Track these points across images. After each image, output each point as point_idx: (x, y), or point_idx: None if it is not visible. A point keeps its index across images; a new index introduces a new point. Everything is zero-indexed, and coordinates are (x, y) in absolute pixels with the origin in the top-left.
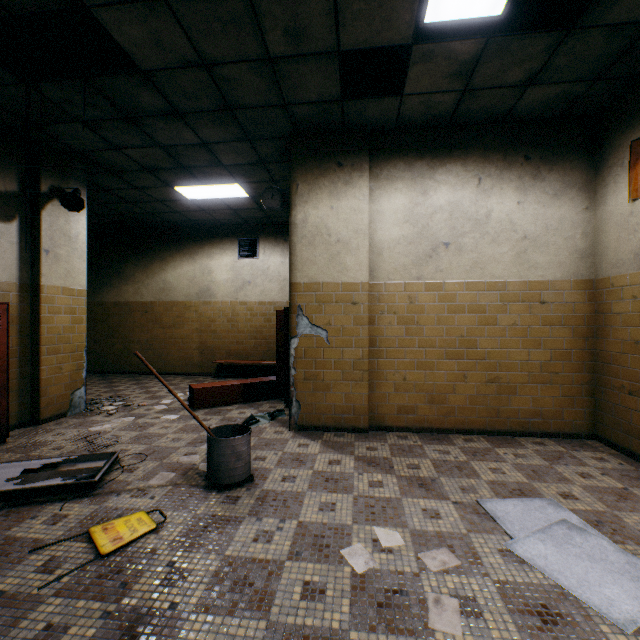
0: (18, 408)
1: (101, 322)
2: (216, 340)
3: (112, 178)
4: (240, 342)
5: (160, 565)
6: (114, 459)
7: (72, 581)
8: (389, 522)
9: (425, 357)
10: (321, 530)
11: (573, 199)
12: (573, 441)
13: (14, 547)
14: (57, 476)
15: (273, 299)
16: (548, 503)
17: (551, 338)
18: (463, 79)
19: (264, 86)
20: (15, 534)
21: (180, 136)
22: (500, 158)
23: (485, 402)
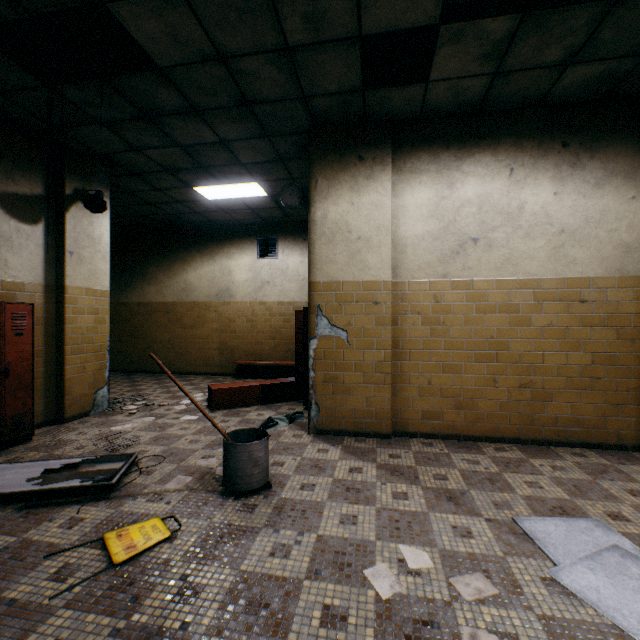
0: (44, 407)
1: (125, 322)
2: (235, 340)
3: (134, 180)
4: (259, 342)
5: (173, 578)
6: (132, 461)
7: (83, 592)
8: (416, 540)
9: (452, 360)
10: (342, 546)
11: (617, 188)
12: (618, 453)
13: (30, 551)
14: (76, 477)
15: (292, 299)
16: (595, 524)
17: (592, 340)
18: (495, 61)
19: (282, 78)
20: (32, 537)
21: (198, 135)
22: (534, 146)
23: (518, 408)
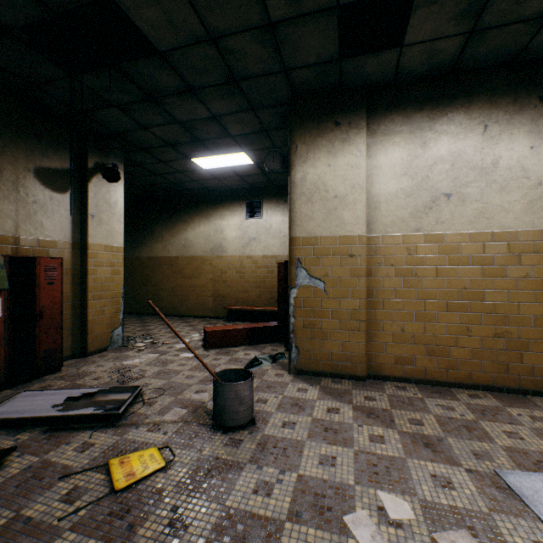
0: (71, 343)
1: (138, 273)
2: (227, 289)
3: (143, 154)
4: (246, 291)
5: (164, 508)
6: (137, 393)
7: (87, 515)
8: (395, 487)
9: (424, 309)
10: (321, 488)
11: None
12: None
13: (48, 471)
14: (91, 405)
15: (275, 253)
16: None
17: None
18: (471, 19)
19: (265, 54)
20: (51, 458)
21: (194, 111)
22: (509, 102)
23: (492, 357)
